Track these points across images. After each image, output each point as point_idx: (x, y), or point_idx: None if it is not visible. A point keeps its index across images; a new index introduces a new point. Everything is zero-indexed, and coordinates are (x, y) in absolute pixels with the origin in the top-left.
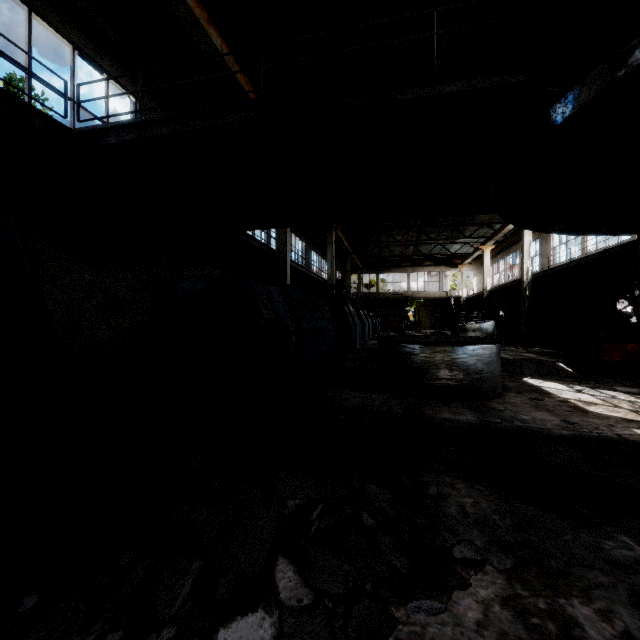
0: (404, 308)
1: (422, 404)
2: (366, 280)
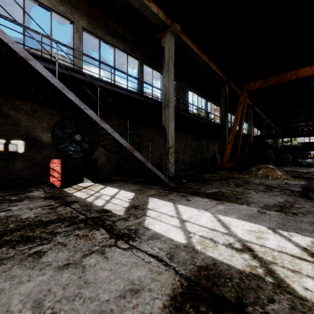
0: (305, 152)
1: (299, 166)
2: (285, 139)
